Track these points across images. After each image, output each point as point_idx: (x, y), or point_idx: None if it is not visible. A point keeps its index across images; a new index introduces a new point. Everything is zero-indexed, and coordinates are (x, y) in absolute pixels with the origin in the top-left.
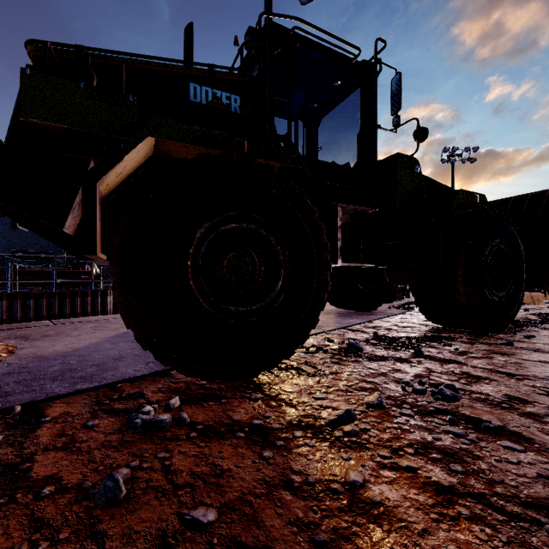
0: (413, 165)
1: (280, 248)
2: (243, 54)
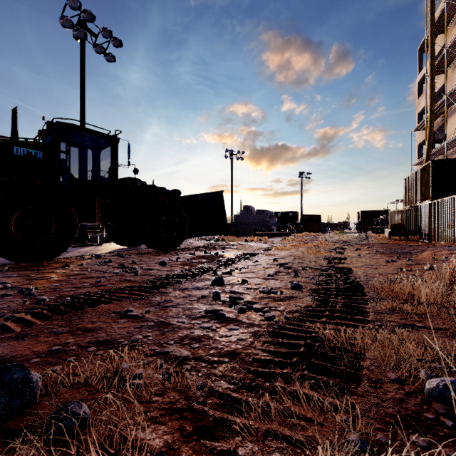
0: (137, 182)
1: (53, 219)
2: (44, 133)
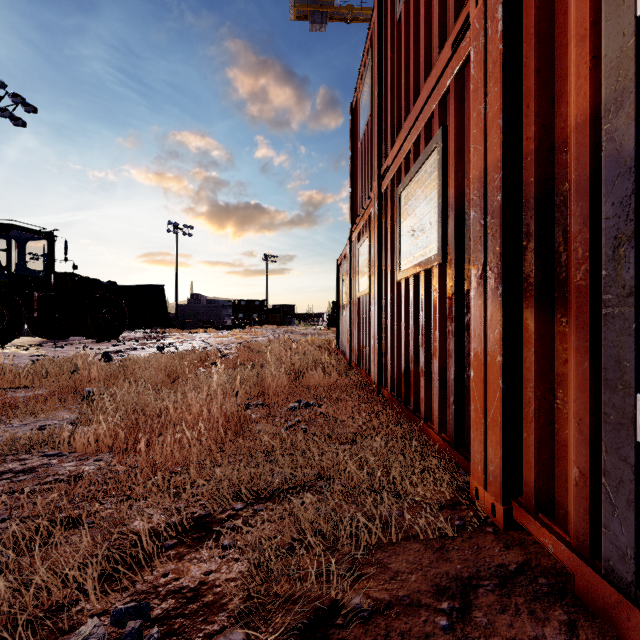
0: (75, 276)
1: (6, 312)
2: None
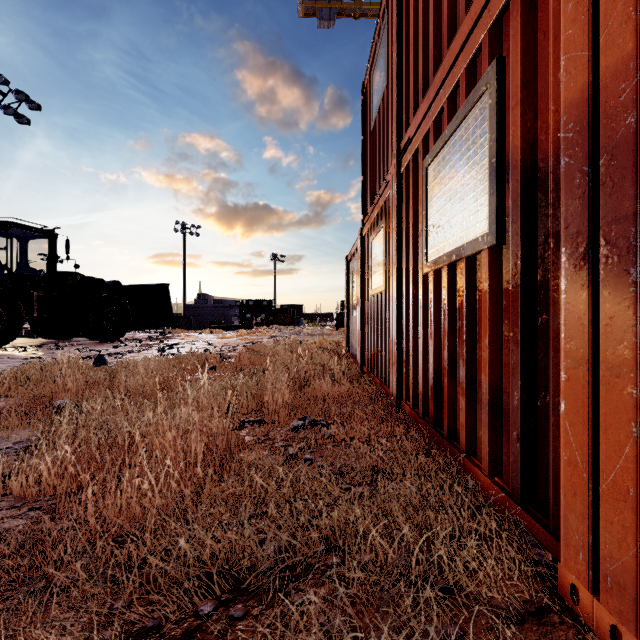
0: (77, 275)
1: (4, 312)
2: None
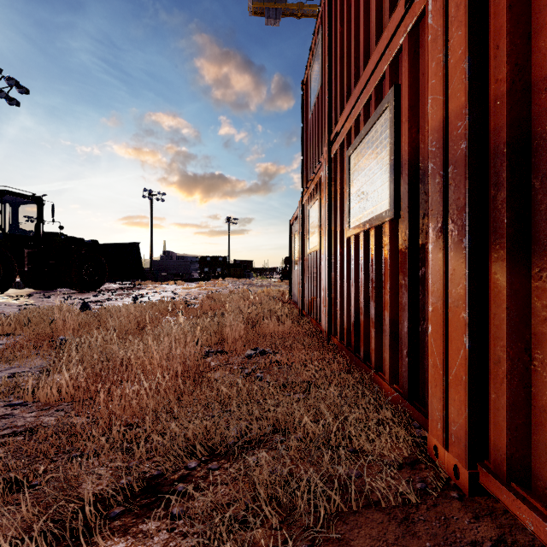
0: (61, 235)
1: None
2: None
